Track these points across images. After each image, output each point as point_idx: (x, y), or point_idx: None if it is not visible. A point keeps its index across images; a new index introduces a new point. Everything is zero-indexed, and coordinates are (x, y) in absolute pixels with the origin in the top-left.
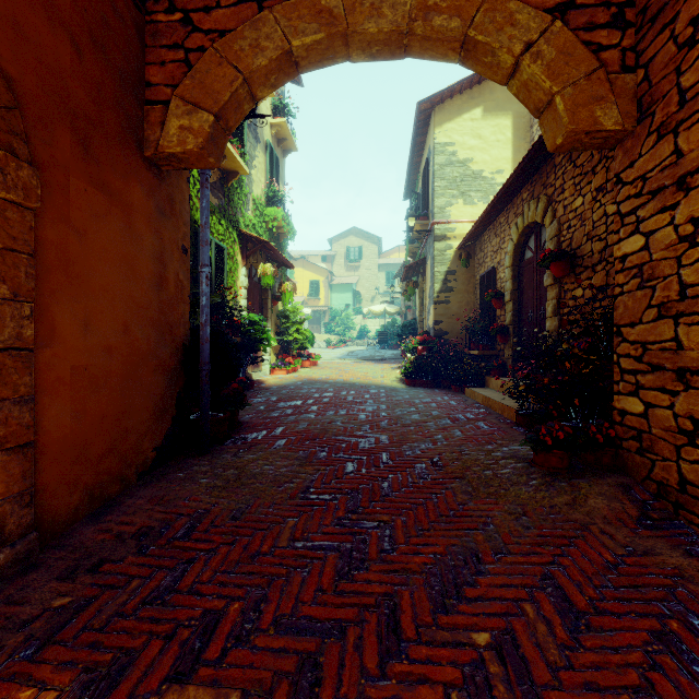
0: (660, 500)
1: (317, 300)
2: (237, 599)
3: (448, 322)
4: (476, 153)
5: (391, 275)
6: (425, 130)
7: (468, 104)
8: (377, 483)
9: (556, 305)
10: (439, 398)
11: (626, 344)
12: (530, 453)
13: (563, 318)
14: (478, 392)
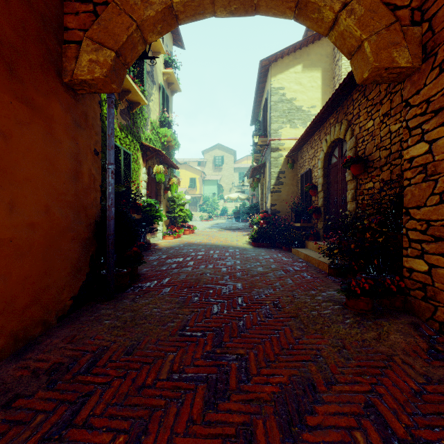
0: (441, 335)
1: (194, 190)
2: (122, 431)
3: (280, 205)
4: (298, 94)
5: (242, 175)
6: (265, 79)
7: (292, 62)
8: (235, 321)
9: (354, 193)
10: (275, 255)
11: (413, 221)
12: (342, 297)
13: (358, 202)
14: (301, 251)
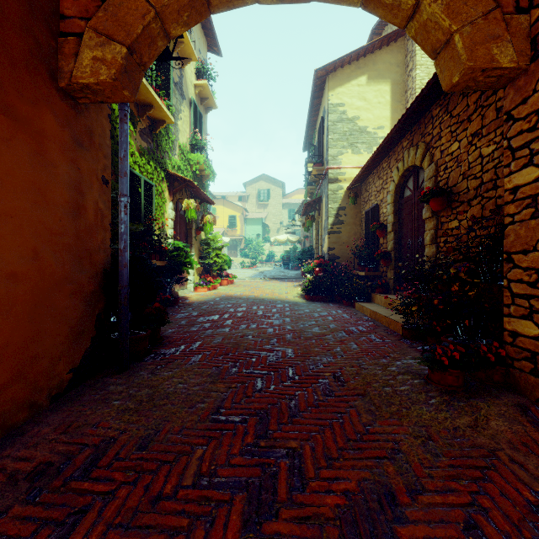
0: None
1: (234, 231)
2: None
3: (339, 249)
4: (362, 112)
5: (292, 212)
6: (320, 94)
7: (355, 72)
8: (284, 401)
9: (434, 234)
10: (334, 311)
11: (518, 270)
12: (422, 368)
13: (440, 245)
14: (366, 307)
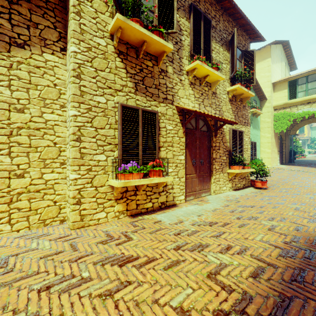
0: None
1: (302, 135)
2: (302, 165)
3: None
4: None
5: None
6: None
7: None
8: None
9: None
10: None
11: None
12: None
13: None
14: None
